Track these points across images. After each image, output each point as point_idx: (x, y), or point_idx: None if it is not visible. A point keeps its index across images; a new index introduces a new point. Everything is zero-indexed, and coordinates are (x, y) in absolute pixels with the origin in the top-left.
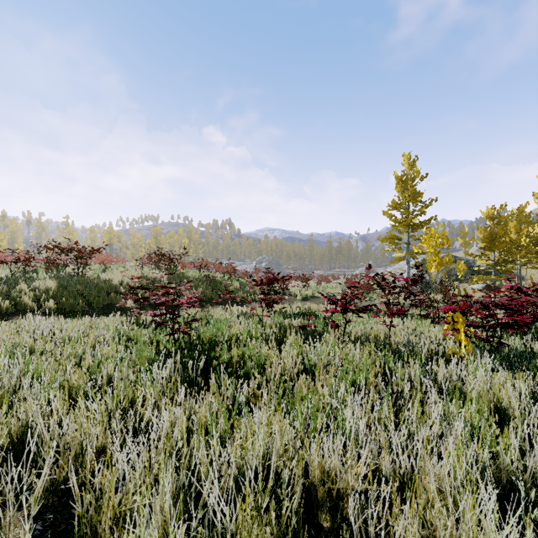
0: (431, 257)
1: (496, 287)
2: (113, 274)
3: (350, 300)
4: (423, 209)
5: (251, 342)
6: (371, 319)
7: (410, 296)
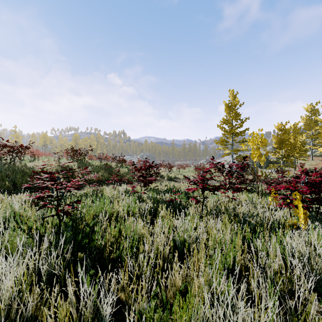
0: (254, 151)
1: (283, 171)
2: (37, 163)
3: (206, 181)
4: (241, 124)
5: (128, 220)
6: (216, 193)
7: (240, 177)
